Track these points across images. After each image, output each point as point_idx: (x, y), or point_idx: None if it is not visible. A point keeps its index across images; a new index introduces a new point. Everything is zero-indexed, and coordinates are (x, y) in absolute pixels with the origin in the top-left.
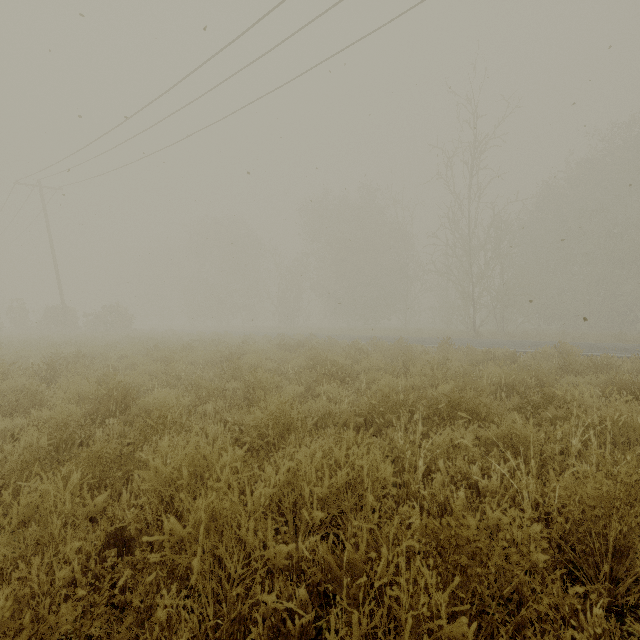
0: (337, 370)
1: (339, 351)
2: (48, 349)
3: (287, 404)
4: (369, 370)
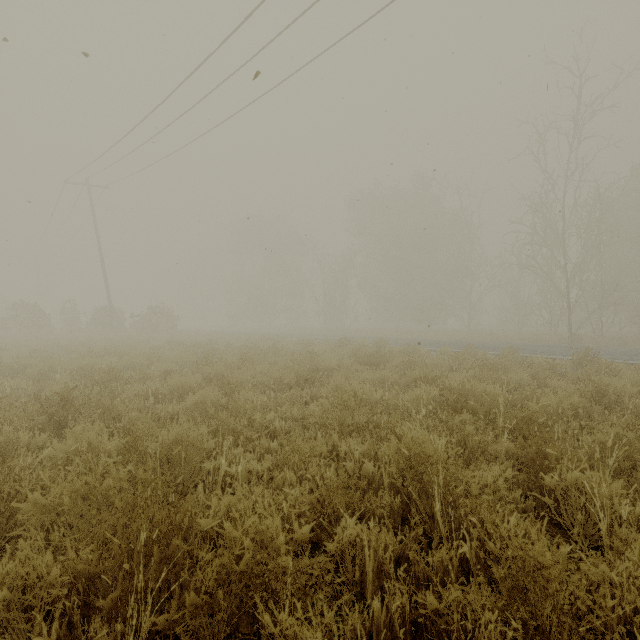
0: (524, 418)
1: (436, 365)
2: (81, 359)
3: (565, 558)
4: (557, 412)
